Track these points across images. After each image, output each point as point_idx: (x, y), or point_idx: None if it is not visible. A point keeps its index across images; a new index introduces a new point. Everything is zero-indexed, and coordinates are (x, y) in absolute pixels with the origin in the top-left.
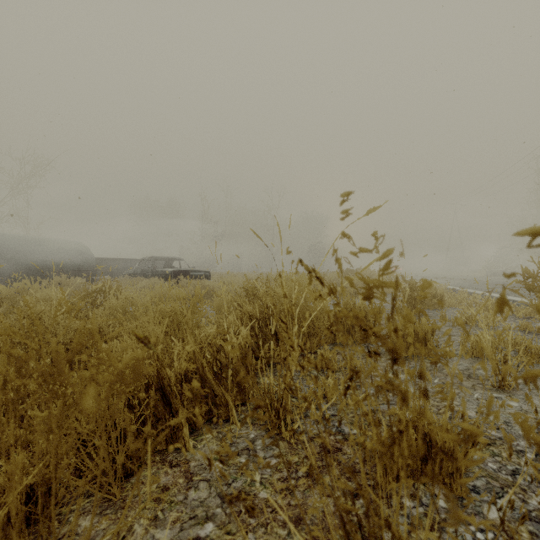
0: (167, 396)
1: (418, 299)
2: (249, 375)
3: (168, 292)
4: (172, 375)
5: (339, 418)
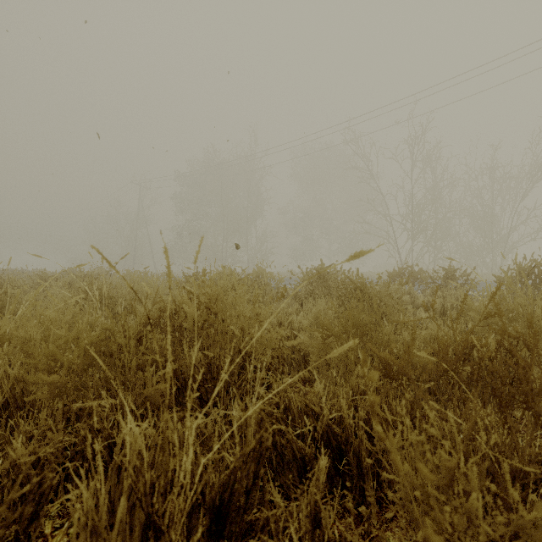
0: None
1: None
2: None
3: None
4: None
5: None
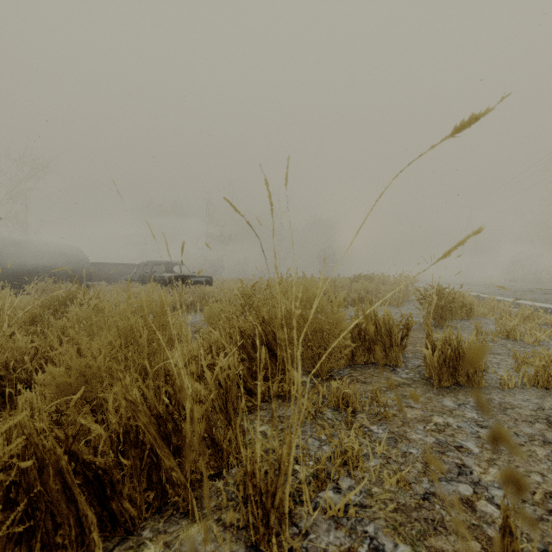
0: (70, 489)
1: (446, 308)
2: (230, 425)
3: (156, 299)
4: (104, 435)
5: (372, 515)
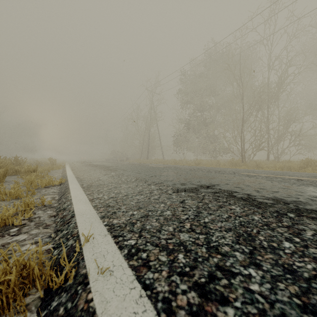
0: None
1: (39, 164)
2: None
3: None
4: None
5: None
